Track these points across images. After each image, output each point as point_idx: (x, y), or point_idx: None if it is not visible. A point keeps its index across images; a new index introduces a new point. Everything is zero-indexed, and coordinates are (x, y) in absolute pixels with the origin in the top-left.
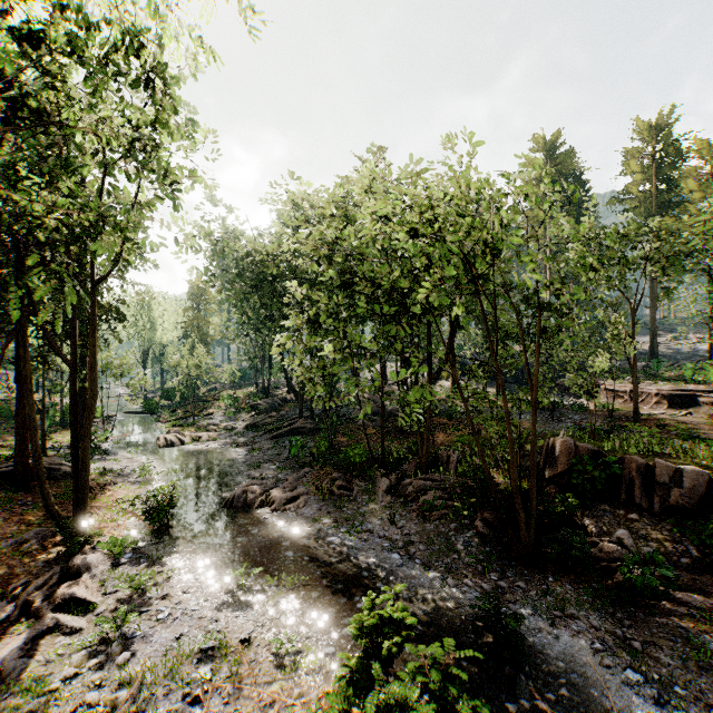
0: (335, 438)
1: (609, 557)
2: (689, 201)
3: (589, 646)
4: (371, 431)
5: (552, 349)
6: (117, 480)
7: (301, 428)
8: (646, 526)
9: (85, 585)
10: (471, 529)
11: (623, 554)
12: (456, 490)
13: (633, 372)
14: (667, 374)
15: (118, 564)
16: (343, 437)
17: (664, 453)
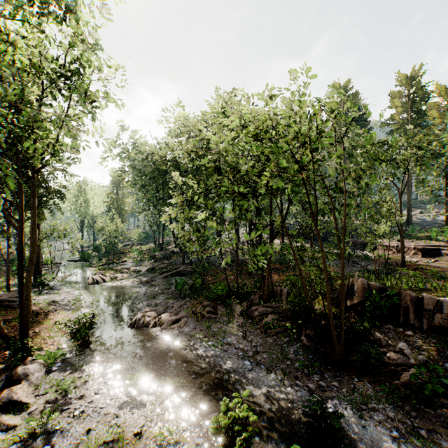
0: (206, 277)
1: (395, 363)
2: (432, 124)
3: (389, 434)
4: (229, 273)
5: (348, 219)
6: (57, 308)
7: (183, 271)
8: (418, 340)
9: (22, 389)
10: (298, 342)
11: (404, 360)
12: (287, 314)
13: (401, 234)
14: (419, 235)
15: (50, 371)
16: (211, 277)
17: (426, 289)
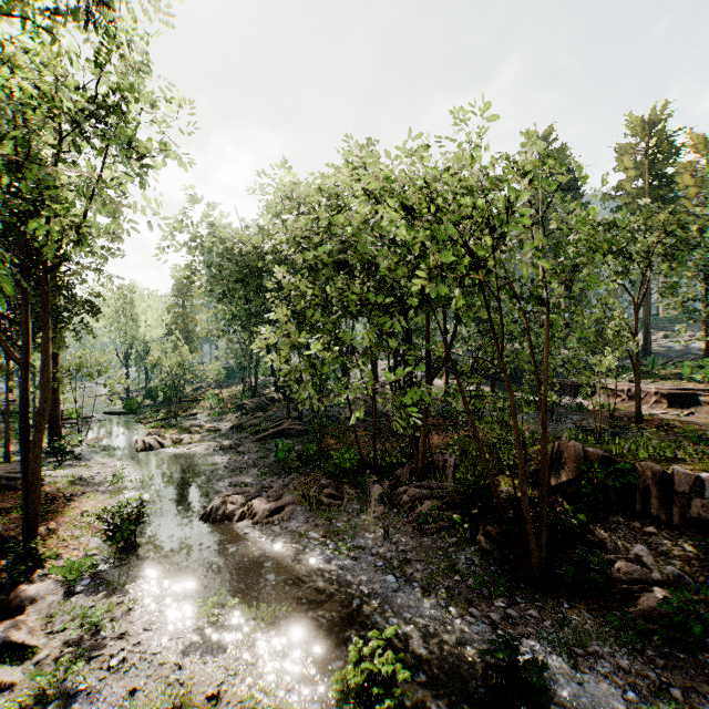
0: (325, 440)
1: (629, 578)
2: (684, 196)
3: (621, 695)
4: (362, 433)
5: (551, 346)
6: (85, 489)
7: (288, 429)
8: (665, 541)
9: (26, 624)
10: (473, 545)
11: (643, 574)
12: (454, 499)
13: (635, 371)
14: (663, 373)
15: (72, 593)
16: (333, 439)
17: (676, 458)
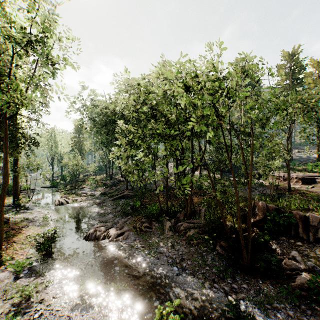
0: (144, 200)
1: (290, 268)
2: (308, 88)
3: None
4: (161, 196)
5: (249, 156)
6: (29, 224)
7: (127, 195)
8: (306, 249)
9: None
10: (214, 251)
11: (297, 265)
12: (205, 228)
13: (288, 167)
14: (298, 168)
15: (18, 278)
16: (147, 199)
17: (309, 209)
